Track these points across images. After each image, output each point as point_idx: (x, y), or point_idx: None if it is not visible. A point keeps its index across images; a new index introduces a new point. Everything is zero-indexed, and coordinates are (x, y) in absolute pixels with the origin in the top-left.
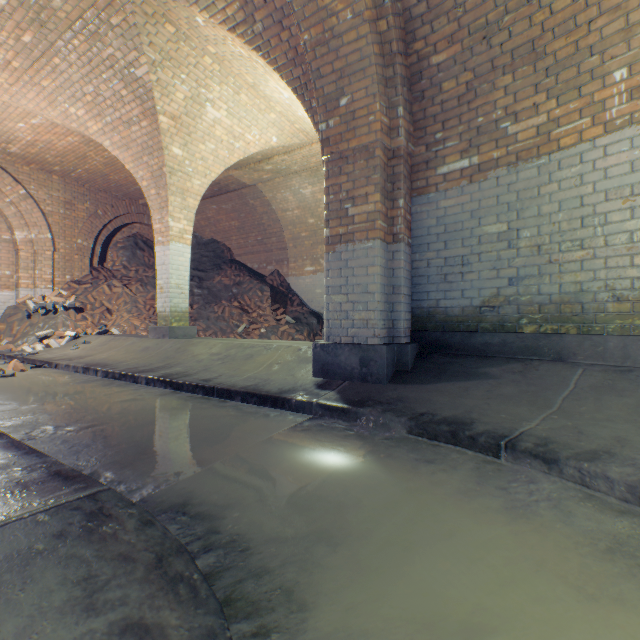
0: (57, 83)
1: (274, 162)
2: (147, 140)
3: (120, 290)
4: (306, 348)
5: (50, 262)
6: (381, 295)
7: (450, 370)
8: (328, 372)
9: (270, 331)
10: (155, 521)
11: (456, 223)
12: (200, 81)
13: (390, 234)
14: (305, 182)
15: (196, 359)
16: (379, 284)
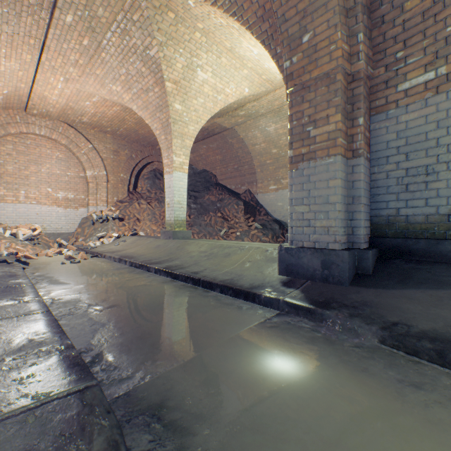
0: (104, 71)
1: (246, 108)
2: (158, 101)
3: (145, 206)
4: (272, 249)
5: (105, 189)
6: (341, 205)
7: (416, 276)
8: (292, 271)
9: (243, 234)
10: (120, 445)
11: (419, 135)
12: (192, 52)
13: (349, 150)
14: (269, 121)
15: (189, 255)
16: (340, 195)
